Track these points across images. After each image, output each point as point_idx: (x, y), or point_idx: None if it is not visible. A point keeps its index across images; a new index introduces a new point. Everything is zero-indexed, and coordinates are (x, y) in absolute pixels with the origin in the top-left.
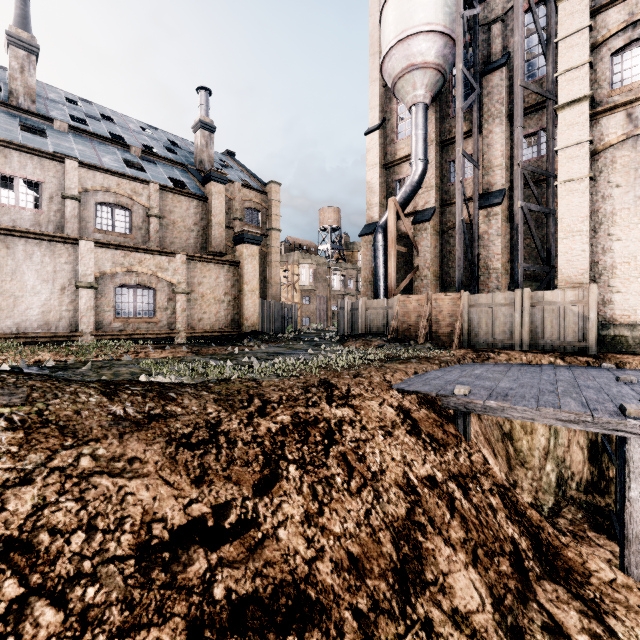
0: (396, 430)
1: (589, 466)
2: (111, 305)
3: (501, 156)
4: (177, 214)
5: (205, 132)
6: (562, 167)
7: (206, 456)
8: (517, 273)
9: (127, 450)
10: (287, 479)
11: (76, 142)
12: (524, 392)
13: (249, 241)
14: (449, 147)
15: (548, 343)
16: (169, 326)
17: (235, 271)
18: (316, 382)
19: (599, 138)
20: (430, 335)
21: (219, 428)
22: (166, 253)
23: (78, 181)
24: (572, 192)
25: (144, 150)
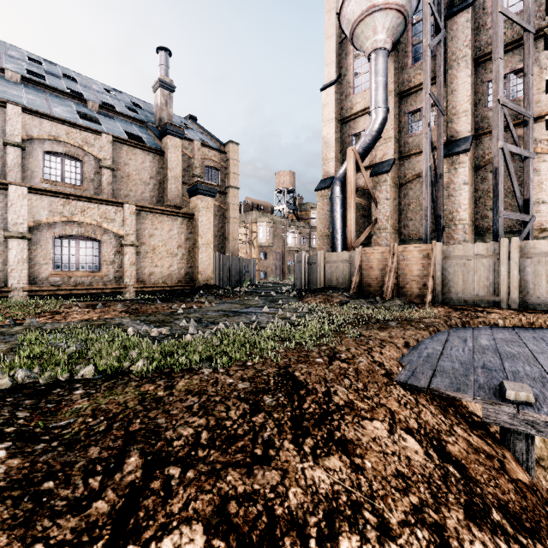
0: (446, 514)
1: None
2: (48, 257)
3: (467, 101)
4: (132, 167)
5: (164, 91)
6: None
7: None
8: (496, 222)
9: None
10: None
11: (27, 92)
12: None
13: (203, 192)
14: (408, 98)
15: (543, 301)
16: (116, 280)
17: (189, 223)
18: (272, 377)
19: None
20: (396, 290)
21: None
22: (113, 202)
23: (22, 128)
24: None
25: (102, 105)
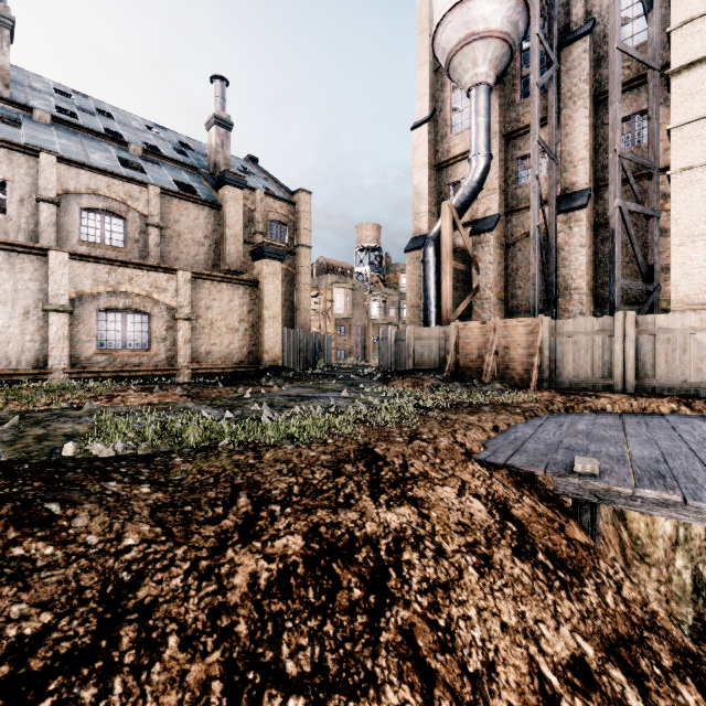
0: (495, 550)
1: None
2: (92, 334)
3: (585, 147)
4: (183, 224)
5: (220, 129)
6: (677, 151)
7: None
8: (613, 292)
9: None
10: None
11: (59, 136)
12: (685, 468)
13: (270, 256)
14: (516, 140)
15: (662, 384)
16: (168, 361)
17: (253, 293)
18: (352, 452)
19: None
20: (498, 372)
21: (132, 597)
22: (164, 269)
23: (57, 180)
24: (692, 183)
25: (146, 149)
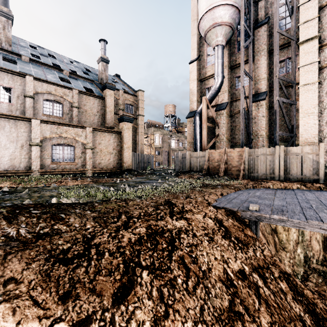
0: (215, 236)
1: (323, 249)
2: (49, 155)
3: (264, 73)
4: (88, 106)
5: (104, 63)
6: (302, 77)
7: (77, 269)
8: (275, 137)
9: (6, 271)
10: (140, 285)
11: (33, 67)
12: (292, 208)
13: (126, 120)
14: (235, 69)
15: (295, 176)
16: (82, 167)
17: (119, 137)
18: (163, 202)
19: (324, 60)
20: (226, 172)
21: (92, 242)
22: (80, 127)
23: (33, 88)
24: (308, 91)
25: (71, 72)
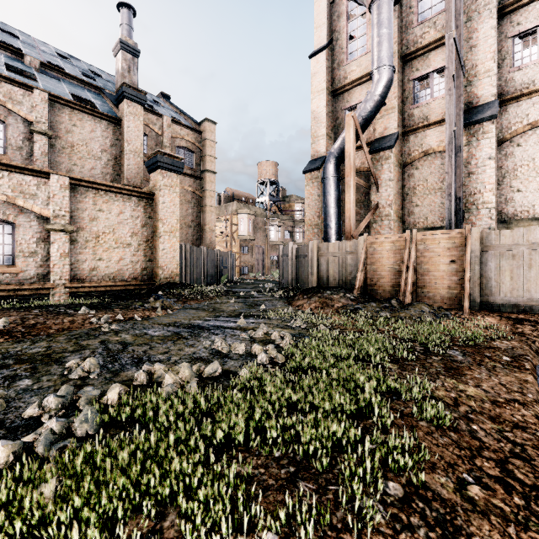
0: None
1: None
2: None
3: (491, 59)
4: (77, 135)
5: (127, 55)
6: None
7: None
8: None
9: None
10: None
11: None
12: None
13: (165, 166)
14: (413, 62)
15: None
16: (40, 278)
17: (147, 206)
18: None
19: None
20: (414, 291)
21: None
22: (33, 172)
23: None
24: None
25: (44, 63)
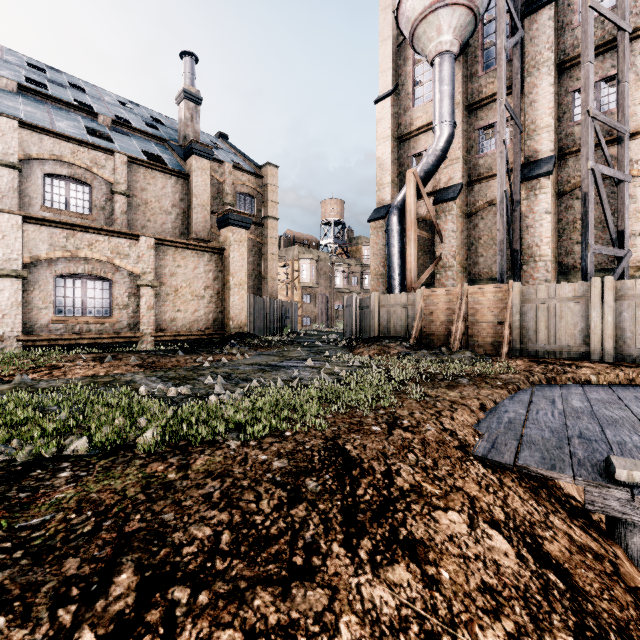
0: None
1: None
2: (48, 300)
3: (549, 115)
4: (150, 193)
5: (190, 104)
6: None
7: None
8: (585, 257)
9: None
10: None
11: (25, 103)
12: None
13: (235, 223)
14: (478, 111)
15: None
16: (131, 328)
17: (218, 260)
18: (316, 452)
19: None
20: (465, 339)
21: None
22: (126, 235)
23: (18, 145)
24: None
25: (115, 120)
